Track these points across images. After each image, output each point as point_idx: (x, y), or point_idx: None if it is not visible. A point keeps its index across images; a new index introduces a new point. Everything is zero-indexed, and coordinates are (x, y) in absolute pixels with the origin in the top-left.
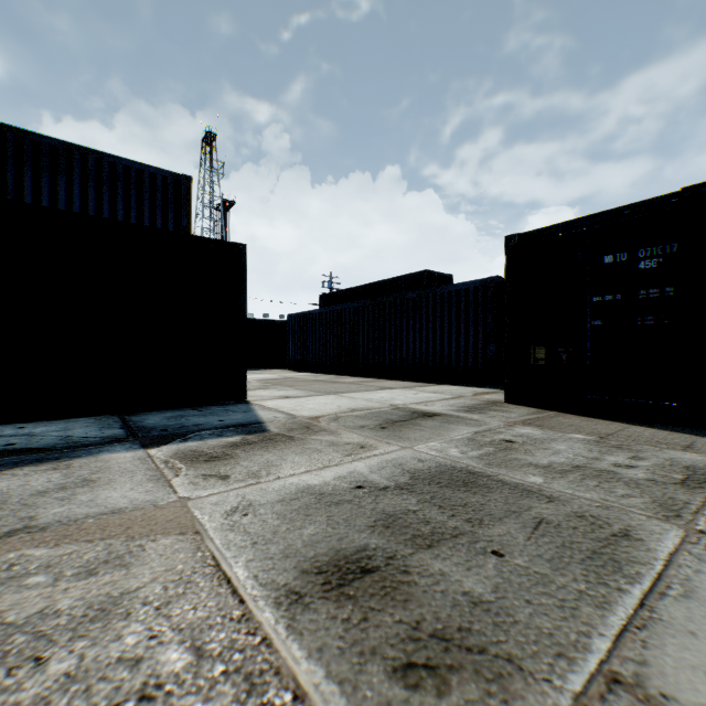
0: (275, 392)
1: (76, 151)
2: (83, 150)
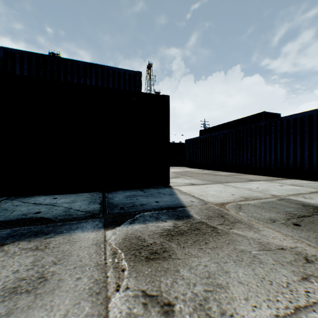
0: (184, 180)
1: (93, 66)
2: (96, 65)
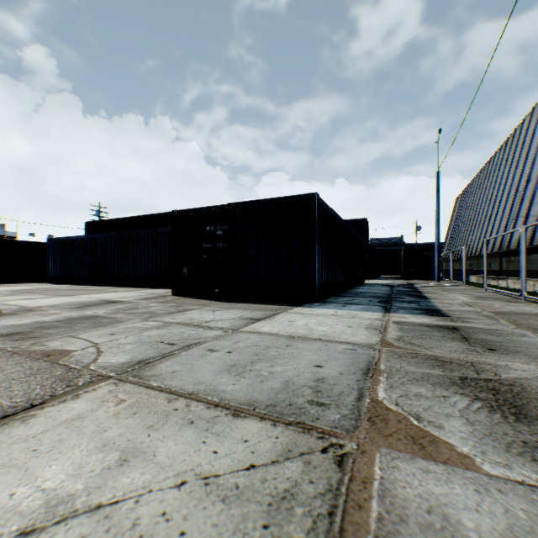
0: (22, 297)
1: None
2: None
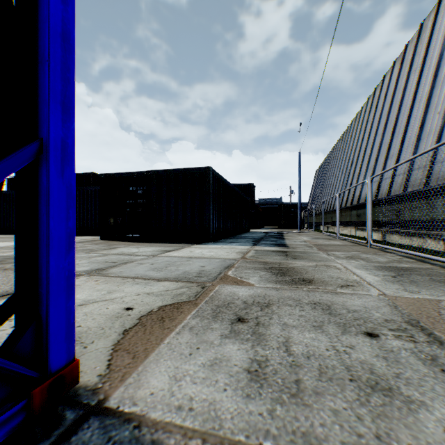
0: None
1: None
2: None
